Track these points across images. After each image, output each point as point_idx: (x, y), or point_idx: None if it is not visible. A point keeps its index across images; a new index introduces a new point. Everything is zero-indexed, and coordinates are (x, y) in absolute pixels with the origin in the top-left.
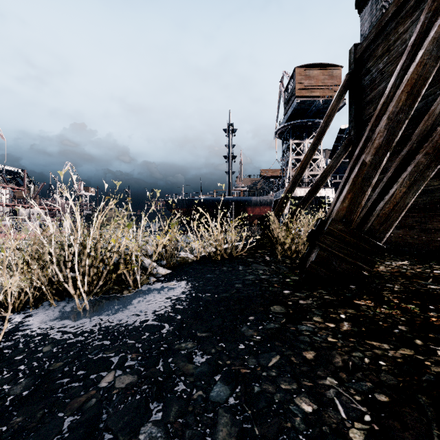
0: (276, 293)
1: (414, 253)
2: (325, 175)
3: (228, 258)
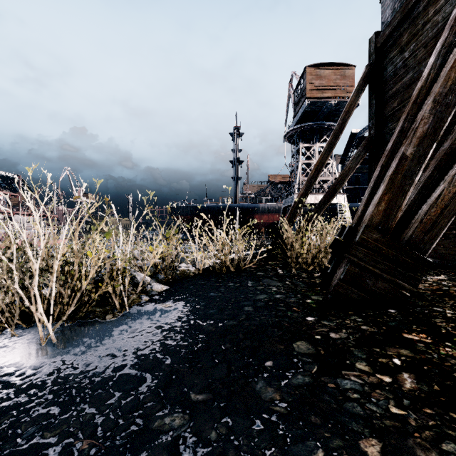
0: (297, 321)
1: (448, 265)
2: (343, 178)
3: (235, 271)
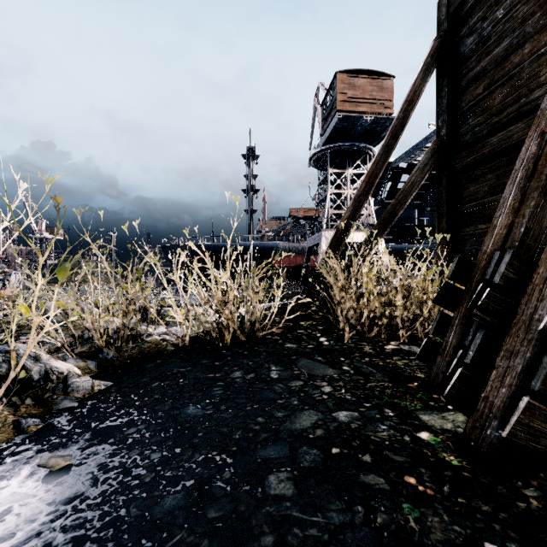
0: None
1: None
2: (404, 197)
3: (246, 341)
